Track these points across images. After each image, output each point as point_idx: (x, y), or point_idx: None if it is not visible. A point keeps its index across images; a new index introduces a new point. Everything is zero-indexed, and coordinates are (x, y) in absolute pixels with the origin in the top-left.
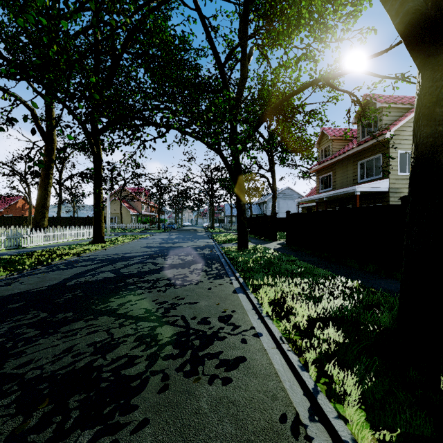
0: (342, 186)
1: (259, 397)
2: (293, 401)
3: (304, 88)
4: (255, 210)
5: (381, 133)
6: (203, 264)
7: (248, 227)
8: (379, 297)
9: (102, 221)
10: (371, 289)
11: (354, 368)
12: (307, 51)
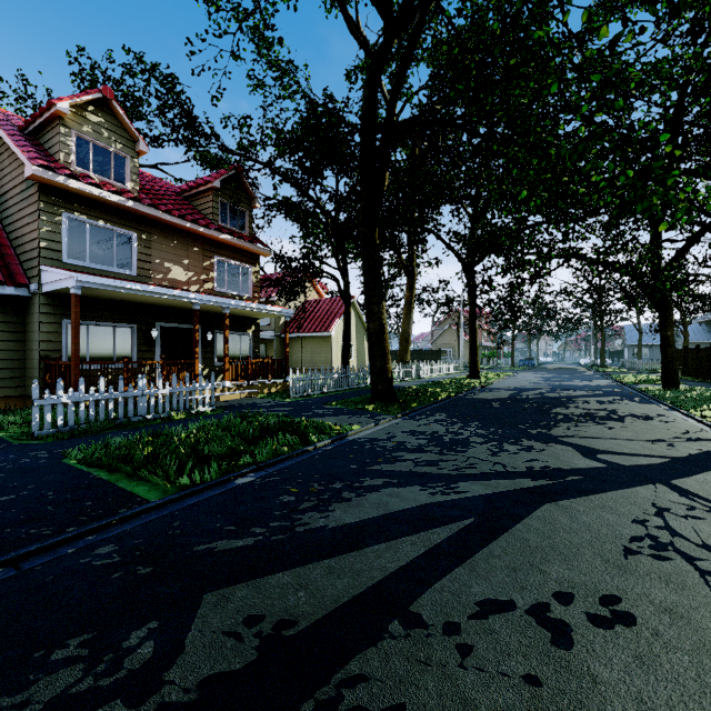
0: None
1: (684, 426)
2: (702, 428)
3: None
4: (697, 335)
5: None
6: (621, 396)
7: (679, 365)
8: None
9: (477, 355)
10: None
11: None
12: None
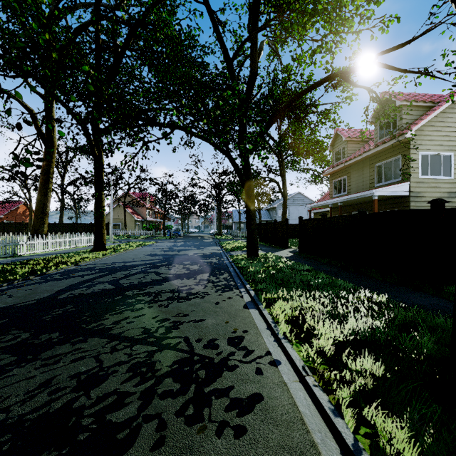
0: (357, 190)
1: None
2: None
3: (319, 84)
4: (264, 216)
5: (401, 133)
6: (210, 273)
7: (258, 234)
8: (414, 315)
9: (103, 227)
10: (401, 305)
11: (404, 416)
12: (323, 43)
